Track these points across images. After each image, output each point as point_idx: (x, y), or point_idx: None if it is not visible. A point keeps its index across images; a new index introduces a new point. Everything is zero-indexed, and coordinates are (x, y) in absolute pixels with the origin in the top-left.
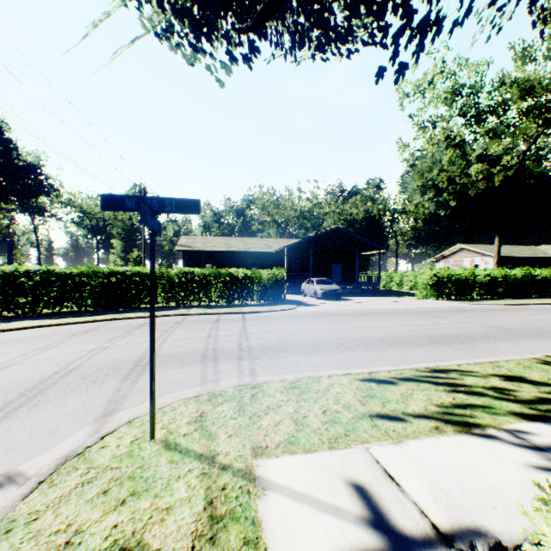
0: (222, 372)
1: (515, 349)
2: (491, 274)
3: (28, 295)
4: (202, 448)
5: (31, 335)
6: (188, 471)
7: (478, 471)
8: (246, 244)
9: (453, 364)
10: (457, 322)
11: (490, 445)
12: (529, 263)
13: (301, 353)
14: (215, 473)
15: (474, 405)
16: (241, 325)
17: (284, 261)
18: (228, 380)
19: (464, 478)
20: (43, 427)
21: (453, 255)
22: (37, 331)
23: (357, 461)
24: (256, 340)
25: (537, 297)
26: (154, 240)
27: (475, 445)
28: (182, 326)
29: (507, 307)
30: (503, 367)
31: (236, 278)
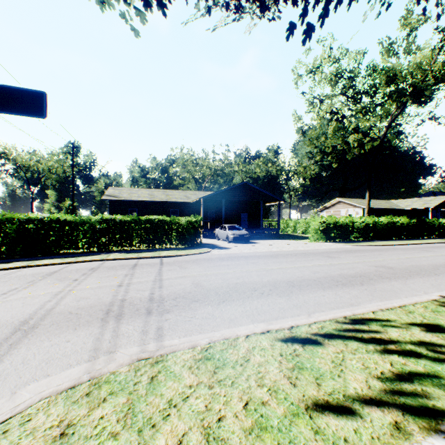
0: (122, 335)
1: (409, 288)
2: (365, 221)
3: None
4: None
5: None
6: None
7: None
8: (168, 195)
9: (368, 311)
10: (349, 262)
11: None
12: (386, 213)
13: (215, 302)
14: None
15: (419, 373)
16: (157, 270)
17: (201, 210)
18: (127, 349)
19: None
20: None
21: (333, 206)
22: None
23: None
24: (170, 287)
25: (397, 239)
26: None
27: None
28: (96, 273)
29: (381, 248)
30: (415, 312)
31: (156, 224)
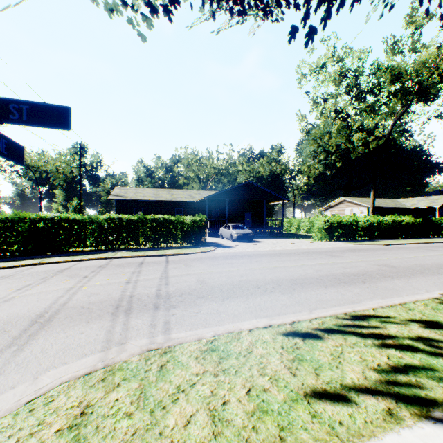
0: (132, 328)
1: (411, 287)
2: (369, 220)
3: None
4: None
5: None
6: None
7: None
8: (173, 195)
9: (368, 308)
10: (352, 261)
11: None
12: (392, 211)
13: (220, 298)
14: None
15: (414, 366)
16: (163, 267)
17: (205, 209)
18: (136, 341)
19: None
20: None
21: (337, 205)
22: None
23: None
24: (176, 284)
25: (402, 238)
26: None
27: None
28: (105, 270)
29: (385, 247)
30: (414, 309)
31: (161, 224)
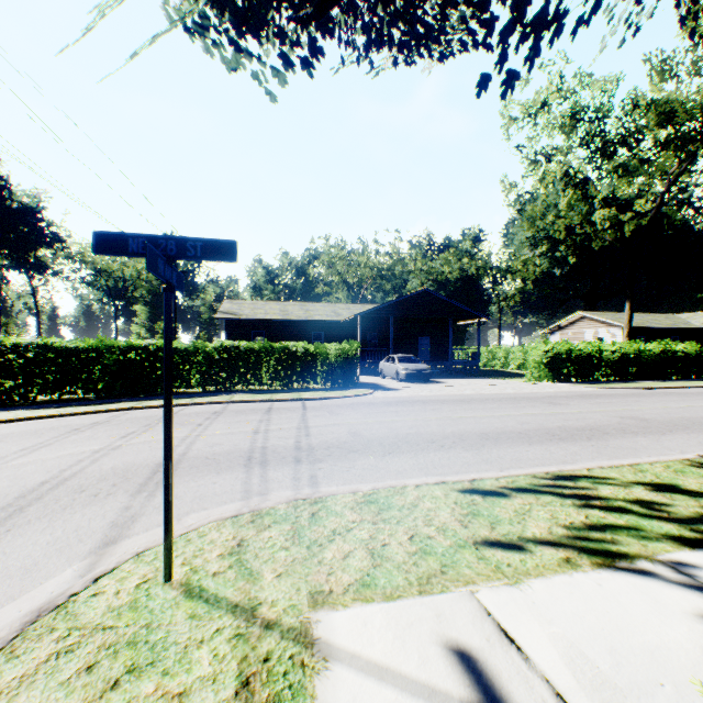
0: (272, 480)
1: (659, 446)
2: (621, 349)
3: (18, 377)
4: (239, 594)
5: (17, 430)
6: (215, 631)
7: (631, 626)
8: (308, 311)
9: (581, 468)
10: (581, 411)
11: (644, 586)
12: (667, 335)
13: (379, 453)
14: (255, 635)
15: (616, 525)
16: (300, 415)
17: (357, 332)
18: (280, 493)
19: (613, 637)
20: (14, 563)
21: (571, 325)
22: (27, 424)
23: (460, 612)
24: (320, 436)
25: (679, 379)
26: (170, 298)
27: (623, 586)
28: (222, 418)
29: (643, 392)
30: (647, 471)
31: (294, 354)
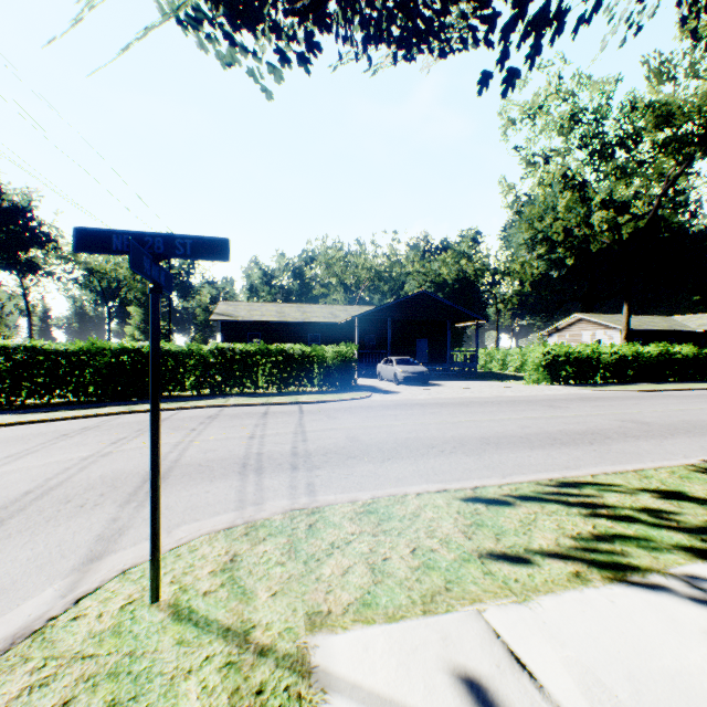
0: (268, 489)
1: (662, 451)
2: (619, 351)
3: (5, 380)
4: (231, 616)
5: (3, 436)
6: (204, 660)
7: (649, 648)
8: (305, 313)
9: (585, 474)
10: (581, 414)
11: (658, 602)
12: (663, 337)
13: (378, 459)
14: (248, 663)
15: (625, 536)
16: (297, 419)
17: (354, 334)
18: (276, 502)
19: (630, 661)
20: None
21: (569, 327)
22: (13, 430)
23: (467, 634)
24: (317, 441)
25: (677, 381)
26: (158, 299)
27: (637, 603)
28: (217, 422)
29: (641, 394)
30: (653, 477)
31: (291, 357)
